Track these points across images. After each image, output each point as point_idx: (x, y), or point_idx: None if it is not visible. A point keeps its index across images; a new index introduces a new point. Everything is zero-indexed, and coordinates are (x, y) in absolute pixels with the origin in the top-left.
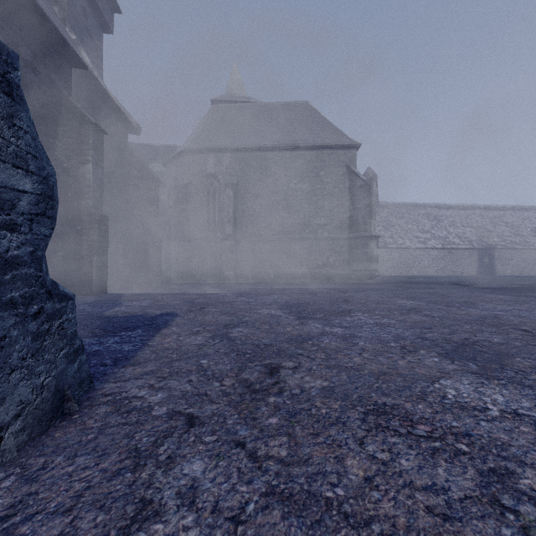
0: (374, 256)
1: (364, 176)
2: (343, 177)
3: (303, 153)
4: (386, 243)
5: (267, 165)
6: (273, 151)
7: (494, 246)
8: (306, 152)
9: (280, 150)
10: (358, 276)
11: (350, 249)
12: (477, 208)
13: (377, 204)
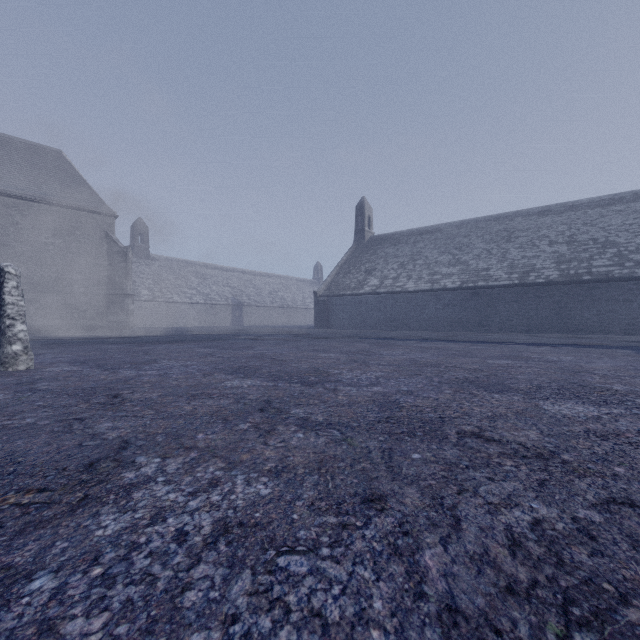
0: (130, 311)
1: (135, 225)
2: (102, 240)
3: (56, 210)
4: (155, 296)
5: (8, 212)
6: (16, 199)
7: (243, 303)
8: (60, 209)
9: (26, 200)
10: (116, 327)
11: (108, 304)
12: (237, 271)
13: (148, 257)
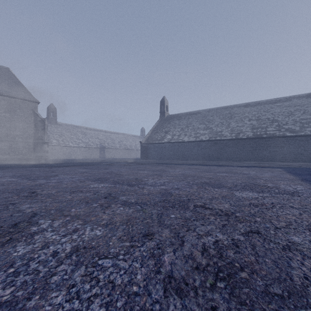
0: (46, 150)
1: (49, 107)
2: (31, 114)
3: (6, 98)
4: (60, 143)
5: None
6: None
7: (105, 147)
8: (8, 98)
9: None
10: (39, 159)
11: (34, 147)
12: (102, 131)
13: (56, 123)
